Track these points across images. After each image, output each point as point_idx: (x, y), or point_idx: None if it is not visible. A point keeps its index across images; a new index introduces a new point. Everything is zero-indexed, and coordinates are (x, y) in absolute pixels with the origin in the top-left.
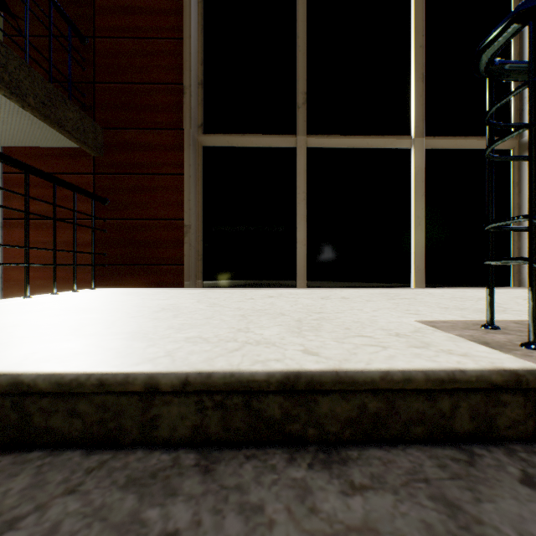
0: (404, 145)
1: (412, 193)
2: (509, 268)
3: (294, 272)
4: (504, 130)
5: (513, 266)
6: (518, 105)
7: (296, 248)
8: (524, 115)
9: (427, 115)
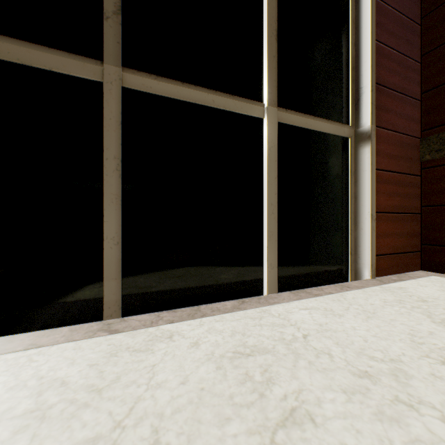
0: (257, 112)
1: (265, 173)
2: (348, 257)
3: (100, 287)
4: (344, 117)
5: (351, 256)
6: (355, 95)
7: (103, 247)
8: (360, 105)
9: (280, 82)
